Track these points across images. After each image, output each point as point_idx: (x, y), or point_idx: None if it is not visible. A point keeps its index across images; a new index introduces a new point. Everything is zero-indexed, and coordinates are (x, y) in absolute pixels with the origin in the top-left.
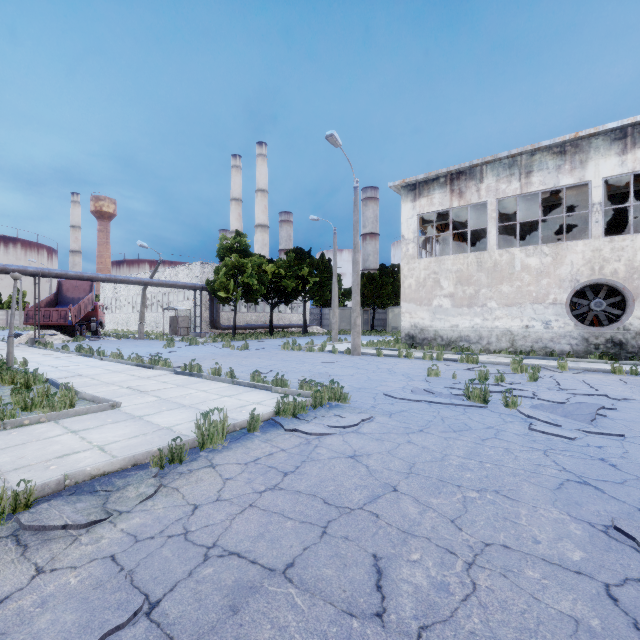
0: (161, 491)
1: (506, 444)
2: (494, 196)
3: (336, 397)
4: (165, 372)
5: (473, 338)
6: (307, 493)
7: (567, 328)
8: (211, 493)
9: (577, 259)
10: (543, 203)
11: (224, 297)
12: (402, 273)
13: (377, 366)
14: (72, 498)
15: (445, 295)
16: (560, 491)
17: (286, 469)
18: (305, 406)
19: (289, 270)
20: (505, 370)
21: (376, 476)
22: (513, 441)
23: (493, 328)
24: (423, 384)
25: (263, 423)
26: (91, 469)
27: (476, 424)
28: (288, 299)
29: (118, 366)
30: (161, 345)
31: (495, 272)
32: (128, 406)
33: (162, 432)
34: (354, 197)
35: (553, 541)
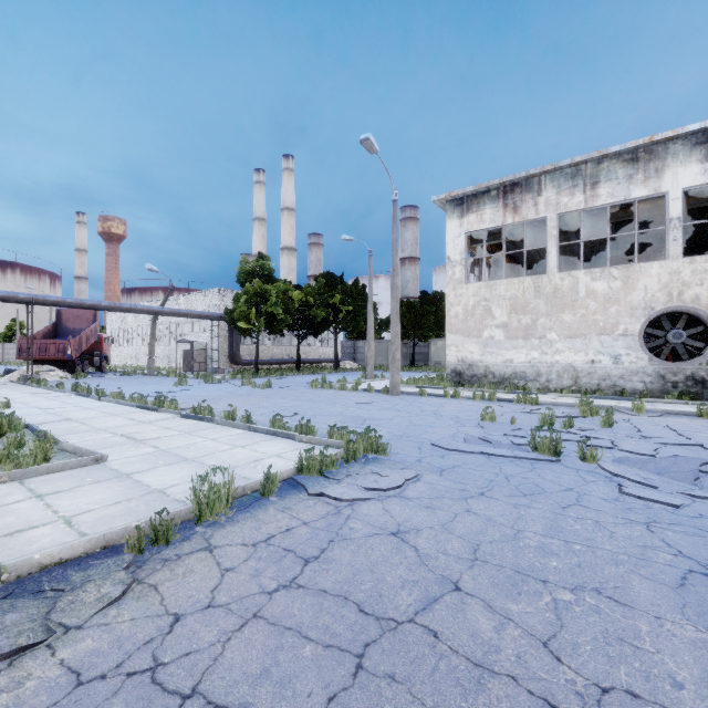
0: (132, 591)
1: (594, 514)
2: (554, 211)
3: (373, 448)
4: (170, 415)
5: (530, 375)
6: (335, 594)
7: (640, 363)
8: (202, 594)
9: (652, 283)
10: (610, 219)
11: (245, 328)
12: (448, 300)
13: (420, 408)
14: (3, 604)
15: (497, 325)
16: (686, 590)
17: (308, 554)
18: (335, 461)
19: (318, 297)
20: (571, 413)
21: (429, 565)
22: (602, 510)
23: (553, 363)
24: (477, 430)
25: (282, 483)
26: (41, 557)
27: (550, 485)
28: (317, 330)
29: (117, 408)
30: (172, 382)
31: (555, 299)
32: (117, 460)
33: (152, 497)
34: (393, 212)
35: (702, 683)
